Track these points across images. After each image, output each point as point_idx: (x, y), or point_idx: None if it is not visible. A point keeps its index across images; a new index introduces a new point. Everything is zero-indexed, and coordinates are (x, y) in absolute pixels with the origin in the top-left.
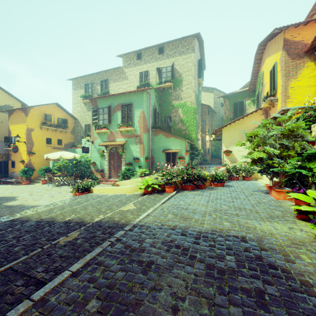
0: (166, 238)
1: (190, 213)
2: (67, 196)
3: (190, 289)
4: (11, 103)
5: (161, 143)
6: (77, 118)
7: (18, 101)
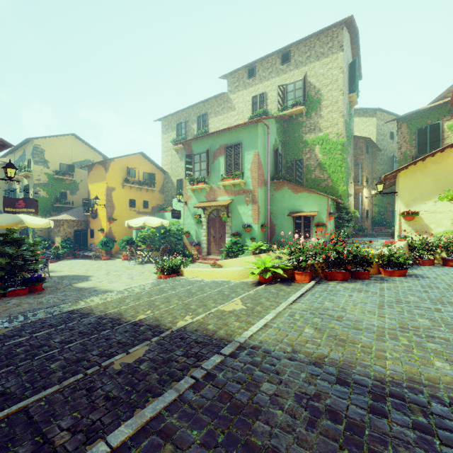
0: (304, 385)
1: (349, 329)
2: (150, 279)
3: None
4: (91, 158)
5: (286, 203)
6: (167, 172)
7: (99, 155)
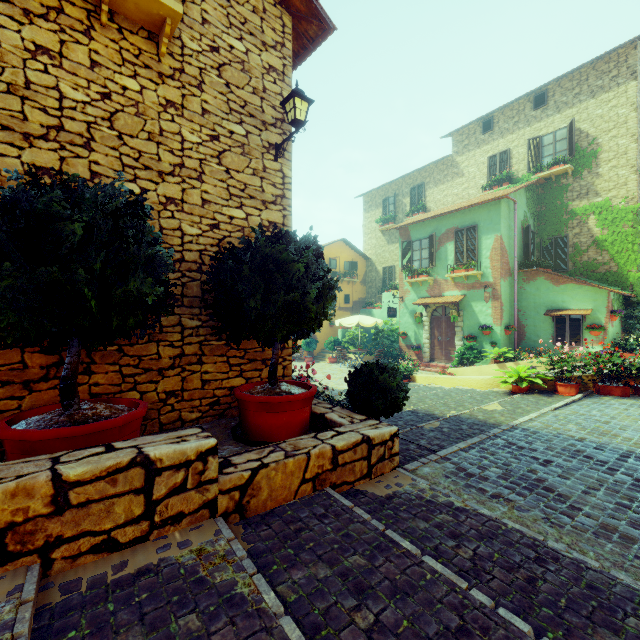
0: (567, 446)
1: (614, 429)
2: None
3: (605, 487)
4: None
5: (542, 297)
6: (370, 258)
7: None
